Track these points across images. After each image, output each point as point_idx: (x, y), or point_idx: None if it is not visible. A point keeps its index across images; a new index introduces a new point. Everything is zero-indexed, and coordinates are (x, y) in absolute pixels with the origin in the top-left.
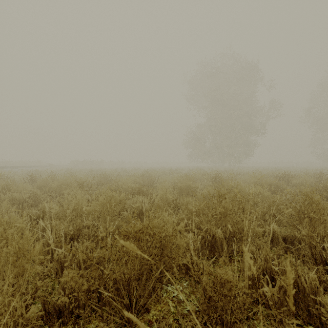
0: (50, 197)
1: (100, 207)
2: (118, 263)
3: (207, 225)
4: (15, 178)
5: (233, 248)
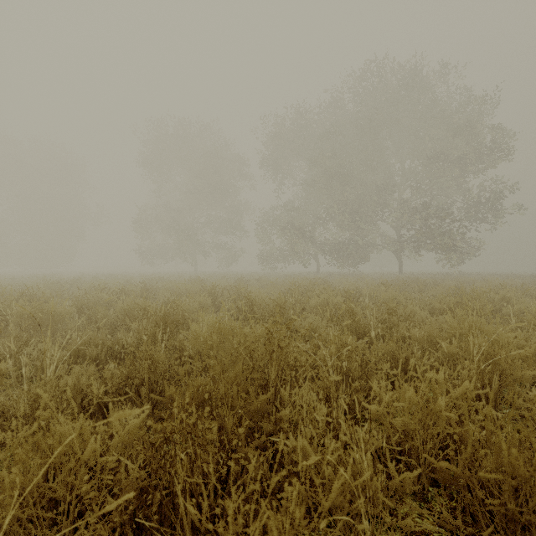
0: None
1: None
2: None
3: None
4: None
5: None
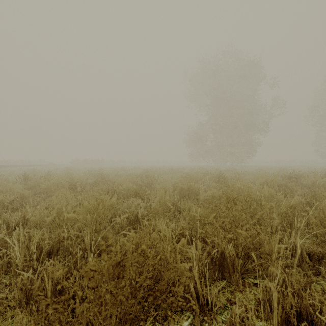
0: (41, 198)
1: (84, 215)
2: (79, 324)
3: (214, 239)
4: (10, 177)
5: (247, 267)
